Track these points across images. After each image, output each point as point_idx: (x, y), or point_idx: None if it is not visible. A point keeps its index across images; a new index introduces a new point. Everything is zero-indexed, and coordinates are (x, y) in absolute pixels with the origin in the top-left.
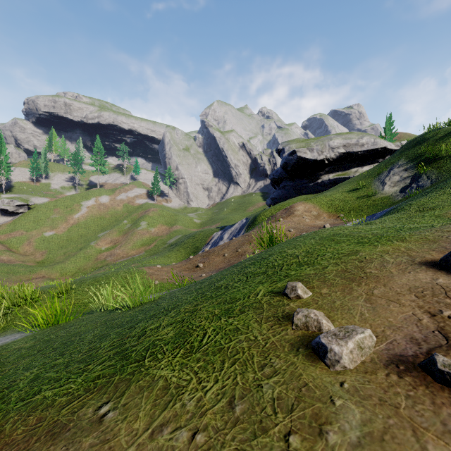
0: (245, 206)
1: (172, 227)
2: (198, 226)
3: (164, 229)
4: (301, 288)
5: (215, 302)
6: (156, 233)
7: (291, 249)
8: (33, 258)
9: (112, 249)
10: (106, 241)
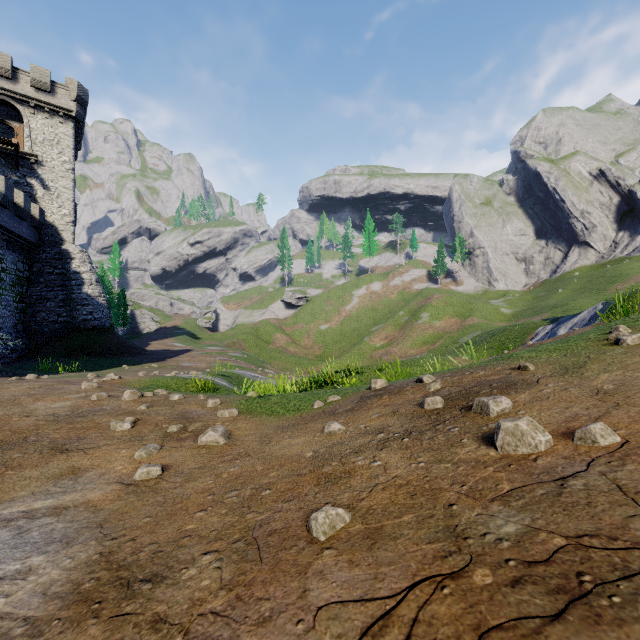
0: (604, 283)
1: (465, 320)
2: (507, 319)
3: (453, 323)
4: (622, 328)
5: (553, 343)
6: (442, 328)
7: (637, 315)
8: (312, 352)
9: (387, 347)
10: (380, 337)
